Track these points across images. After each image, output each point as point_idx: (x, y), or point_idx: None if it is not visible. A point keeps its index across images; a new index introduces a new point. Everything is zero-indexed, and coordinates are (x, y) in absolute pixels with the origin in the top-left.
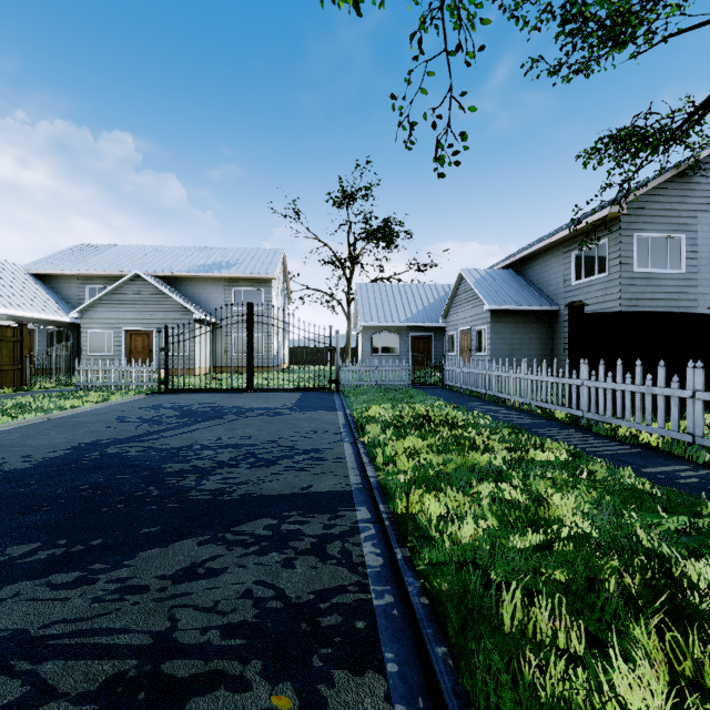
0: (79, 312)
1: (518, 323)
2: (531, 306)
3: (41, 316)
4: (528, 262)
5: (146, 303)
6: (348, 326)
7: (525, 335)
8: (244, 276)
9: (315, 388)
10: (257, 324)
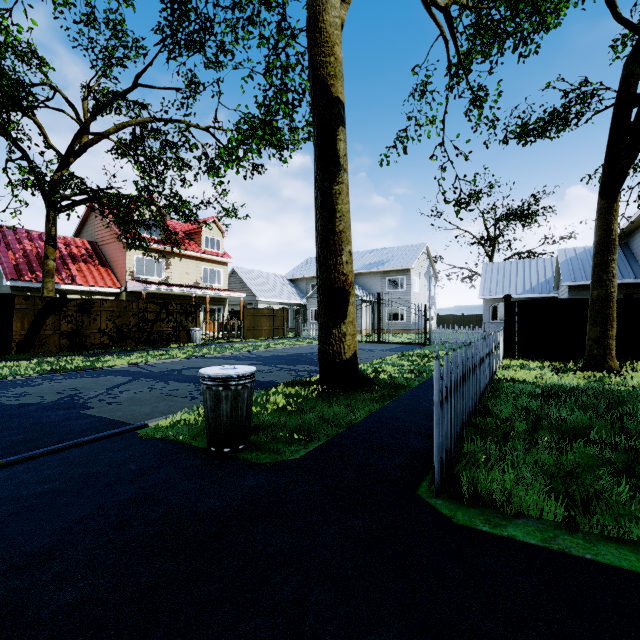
0: (306, 299)
1: None
2: None
3: (291, 302)
4: (631, 235)
5: None
6: None
7: None
8: (392, 269)
9: (415, 343)
10: (382, 305)
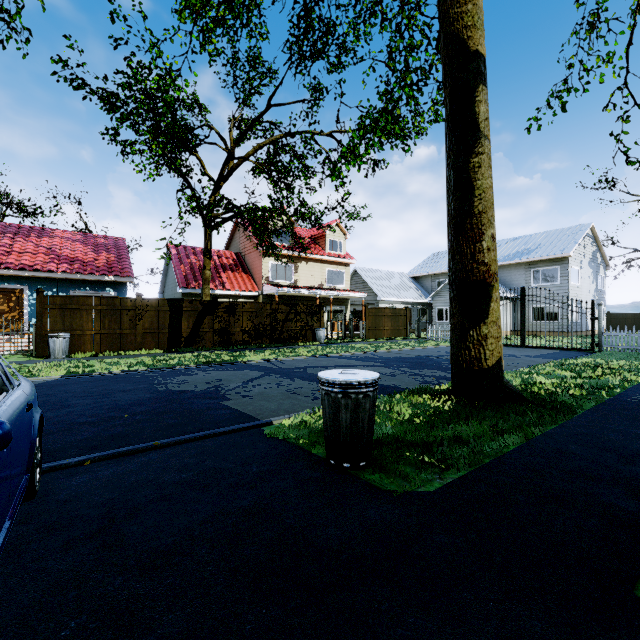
0: (431, 297)
1: None
2: None
3: (414, 301)
4: None
5: None
6: None
7: None
8: (540, 259)
9: (577, 349)
10: (528, 301)
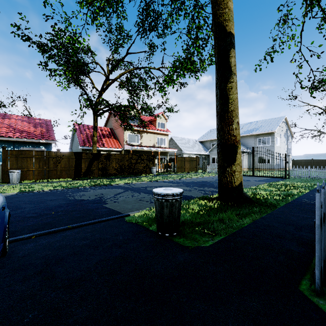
0: (209, 151)
1: None
2: None
3: (201, 153)
4: None
5: None
6: None
7: None
8: (261, 133)
9: (278, 177)
10: (255, 154)
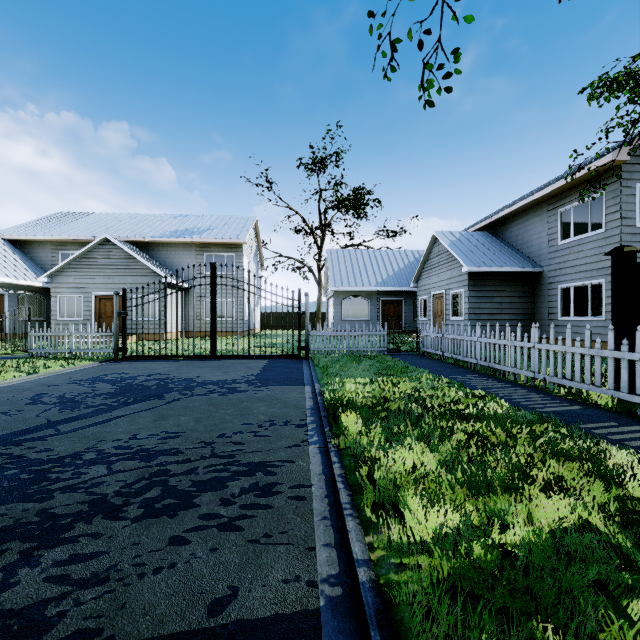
0: (48, 276)
1: (498, 286)
2: (513, 268)
3: (10, 281)
4: (505, 223)
5: (116, 267)
6: (319, 292)
7: (505, 299)
8: (215, 241)
9: (283, 355)
10: (221, 286)
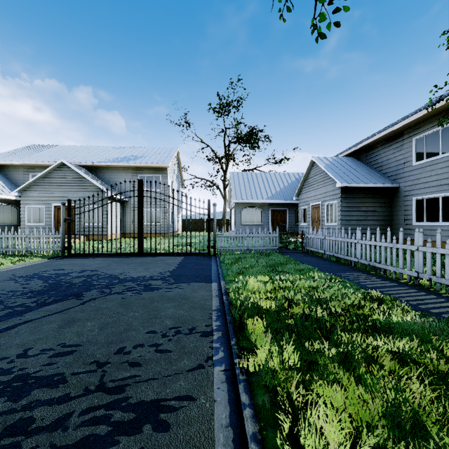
0: (18, 191)
1: (364, 198)
2: (376, 184)
3: None
4: (367, 150)
5: (70, 185)
6: (224, 204)
7: (369, 208)
8: (146, 165)
9: (196, 253)
10: (147, 198)
